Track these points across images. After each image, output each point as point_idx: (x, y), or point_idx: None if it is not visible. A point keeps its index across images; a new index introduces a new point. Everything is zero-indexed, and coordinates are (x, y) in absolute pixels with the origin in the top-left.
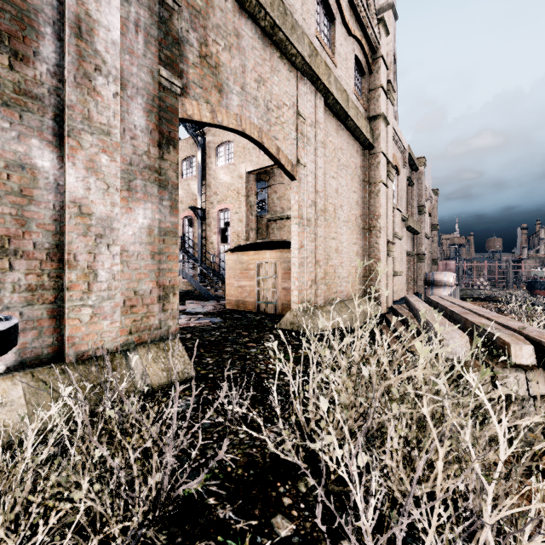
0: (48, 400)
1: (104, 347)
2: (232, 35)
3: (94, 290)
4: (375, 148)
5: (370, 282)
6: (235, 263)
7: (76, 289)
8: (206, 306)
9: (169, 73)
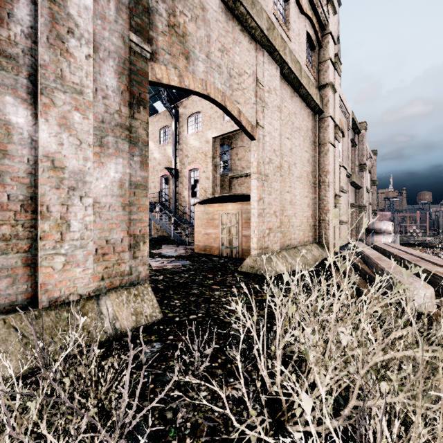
0: (18, 347)
1: (76, 293)
2: (197, 8)
3: (67, 240)
4: (324, 113)
5: (320, 230)
6: (202, 214)
7: (49, 239)
8: (178, 250)
9: (139, 39)
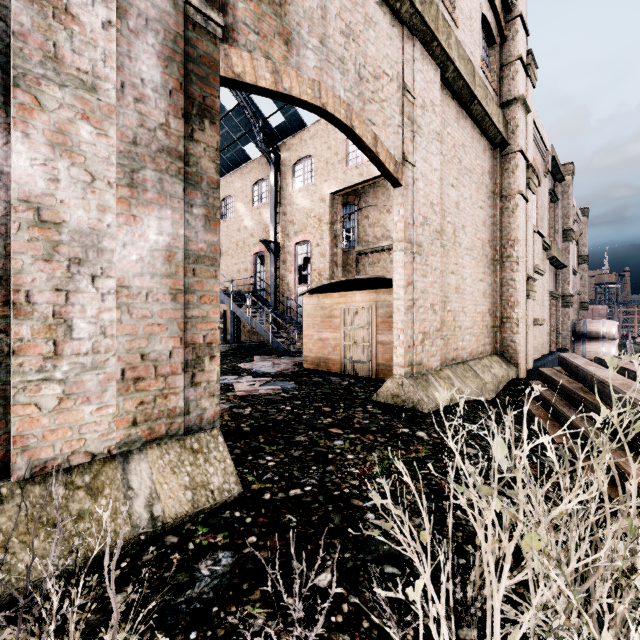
0: None
1: (85, 451)
2: None
3: (67, 354)
4: (510, 146)
5: (503, 334)
6: (315, 309)
7: (30, 353)
8: (278, 363)
9: (202, 2)
